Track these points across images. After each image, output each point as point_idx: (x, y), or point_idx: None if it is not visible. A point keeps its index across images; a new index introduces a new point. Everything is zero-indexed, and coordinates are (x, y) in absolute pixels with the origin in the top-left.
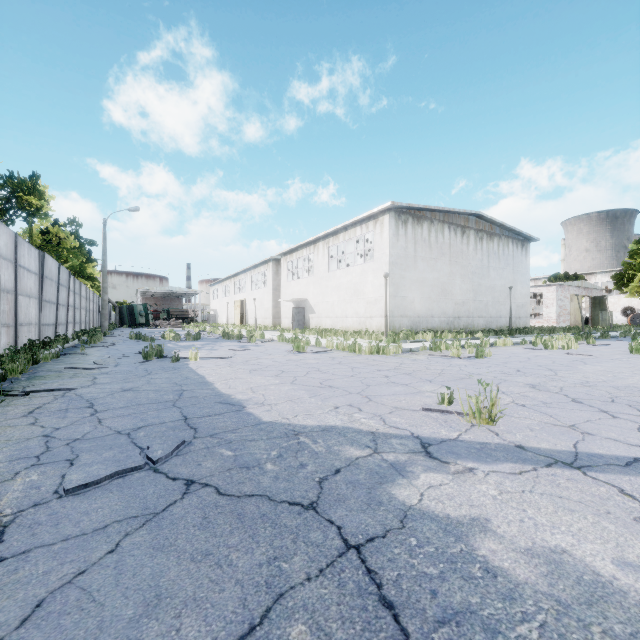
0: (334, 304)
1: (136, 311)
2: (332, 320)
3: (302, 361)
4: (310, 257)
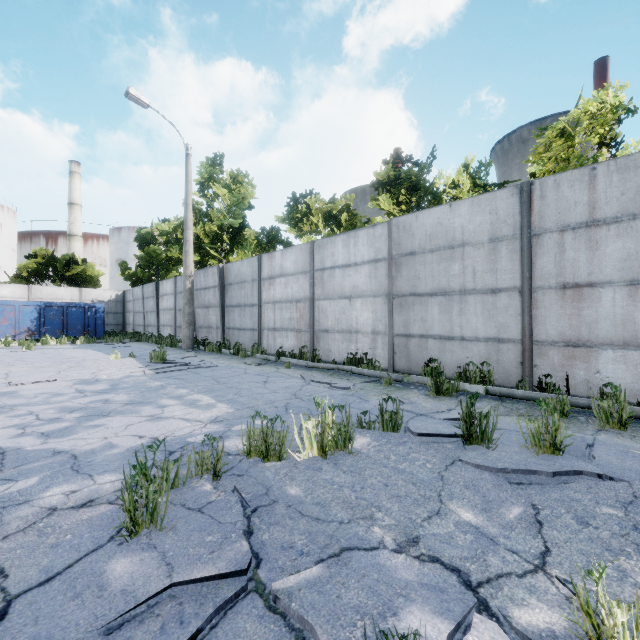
0: None
1: None
2: None
3: (5, 364)
4: None
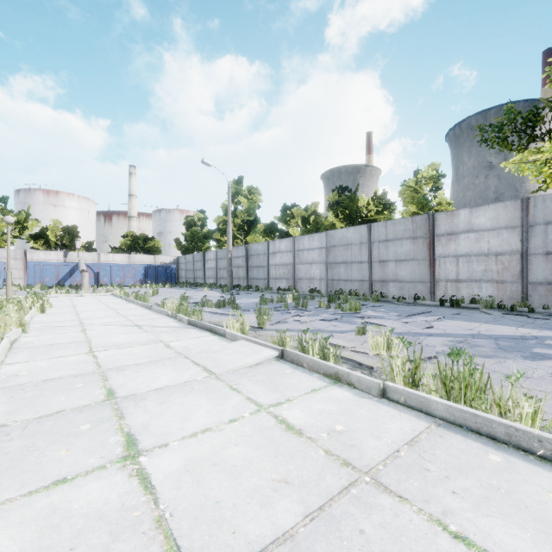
0: None
1: None
2: None
3: (162, 293)
4: None
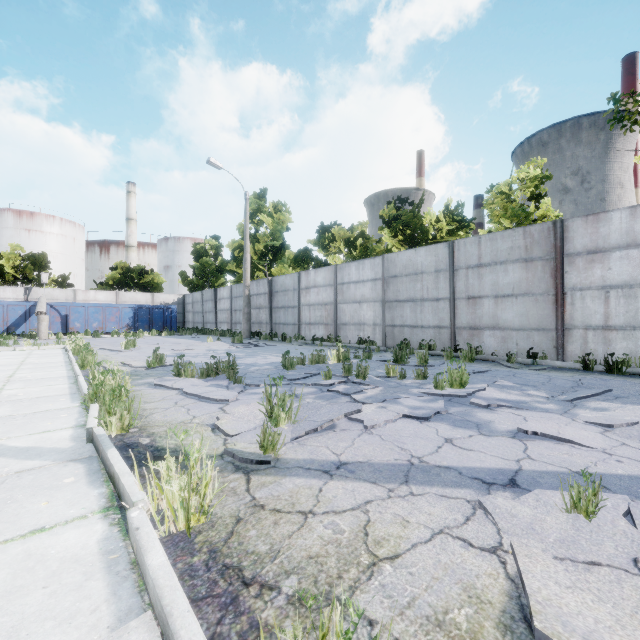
0: None
1: None
2: None
3: (146, 344)
4: None
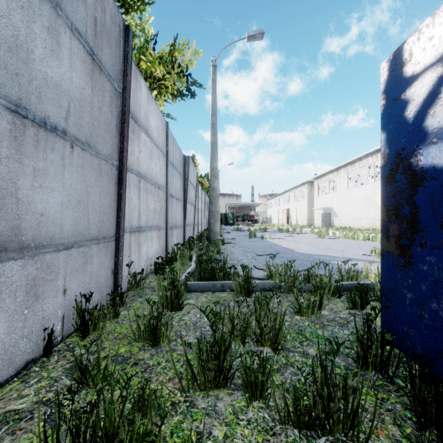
0: (351, 210)
1: (228, 216)
2: (350, 221)
3: (320, 241)
4: (335, 178)
